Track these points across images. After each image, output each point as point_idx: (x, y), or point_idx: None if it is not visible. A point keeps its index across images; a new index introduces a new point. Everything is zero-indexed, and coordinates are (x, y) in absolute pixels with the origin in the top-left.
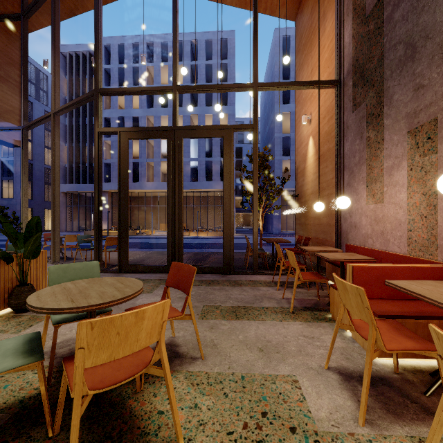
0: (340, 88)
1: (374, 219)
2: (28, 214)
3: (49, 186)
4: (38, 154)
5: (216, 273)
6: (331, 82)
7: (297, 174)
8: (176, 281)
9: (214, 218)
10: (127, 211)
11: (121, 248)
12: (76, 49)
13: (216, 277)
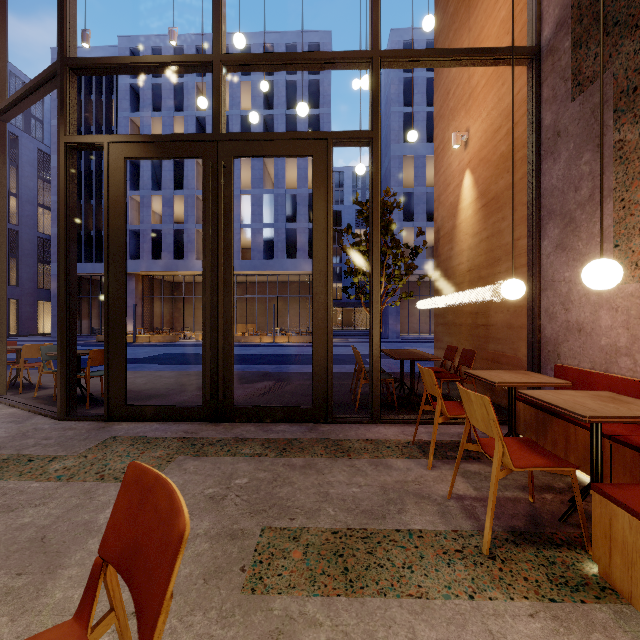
0: (539, 63)
1: (637, 316)
2: (13, 308)
3: (46, 266)
4: (27, 215)
5: (298, 420)
6: (521, 49)
7: (438, 240)
8: (128, 547)
9: (299, 315)
10: (122, 300)
11: (111, 373)
12: (86, 54)
13: (298, 430)
